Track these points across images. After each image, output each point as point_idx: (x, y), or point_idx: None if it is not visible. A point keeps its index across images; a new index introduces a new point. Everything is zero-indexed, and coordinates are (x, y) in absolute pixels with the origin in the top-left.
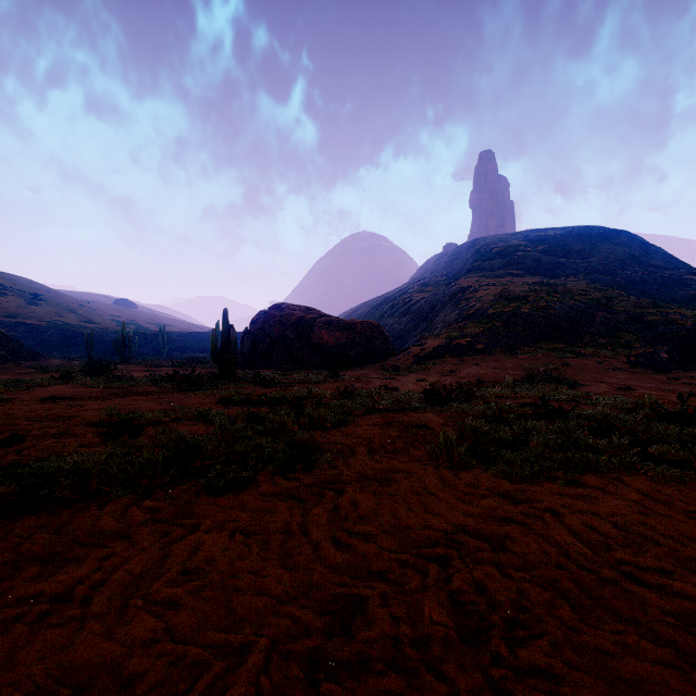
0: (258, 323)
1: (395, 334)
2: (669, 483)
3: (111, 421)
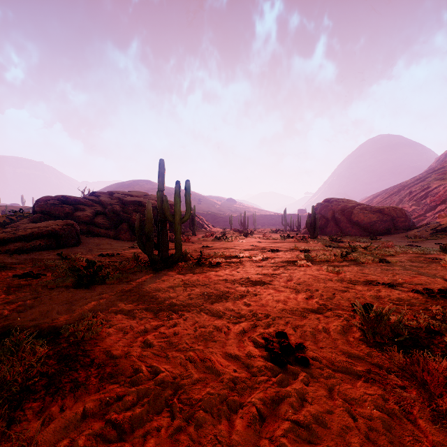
0: (317, 210)
1: (413, 213)
2: None
3: (296, 248)
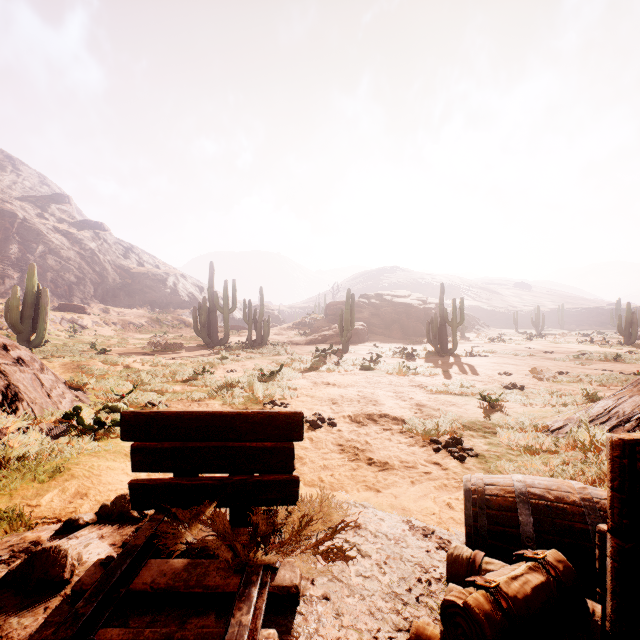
0: None
1: None
2: None
3: (577, 352)
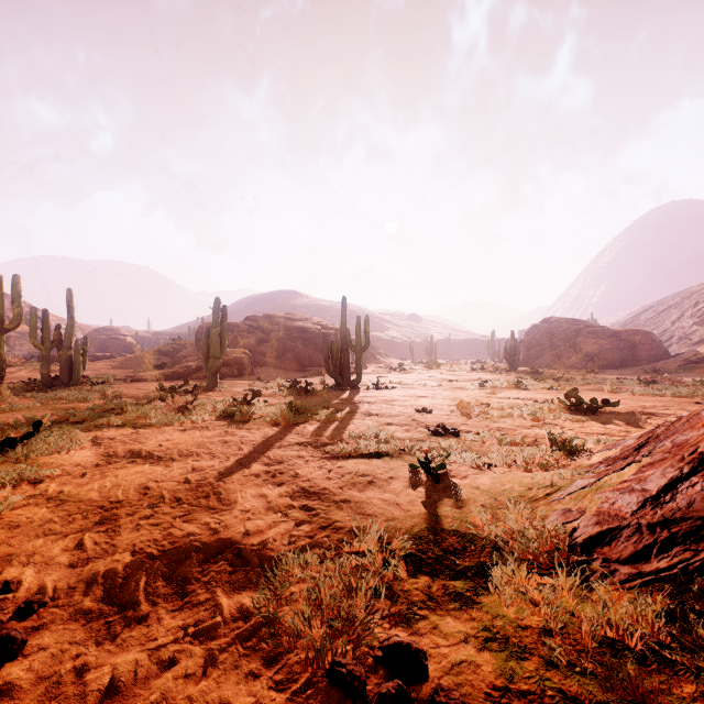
0: (530, 334)
1: (692, 337)
2: (692, 399)
3: (478, 380)
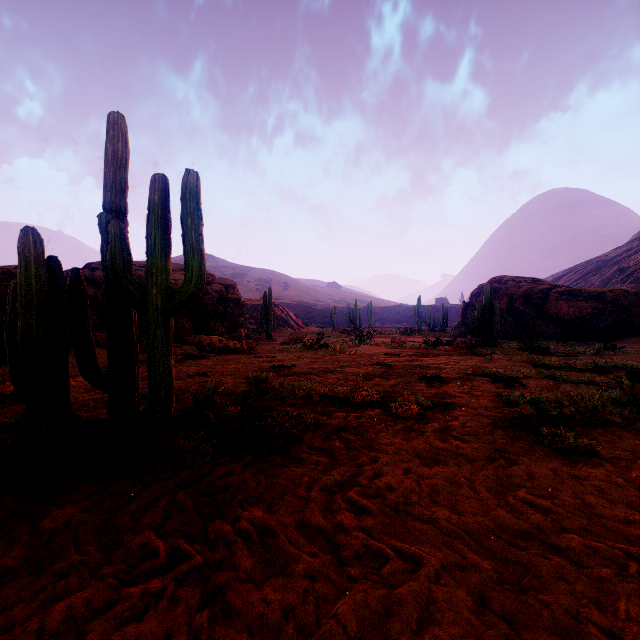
0: (479, 296)
1: None
2: None
3: (477, 373)
